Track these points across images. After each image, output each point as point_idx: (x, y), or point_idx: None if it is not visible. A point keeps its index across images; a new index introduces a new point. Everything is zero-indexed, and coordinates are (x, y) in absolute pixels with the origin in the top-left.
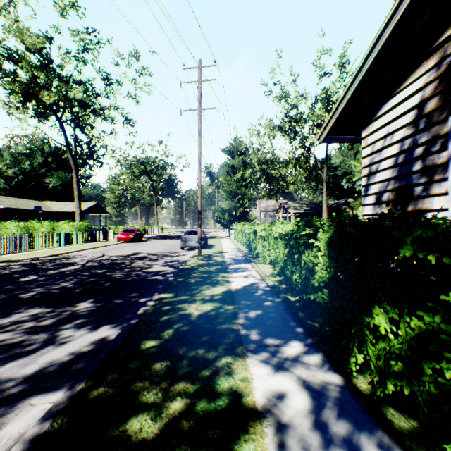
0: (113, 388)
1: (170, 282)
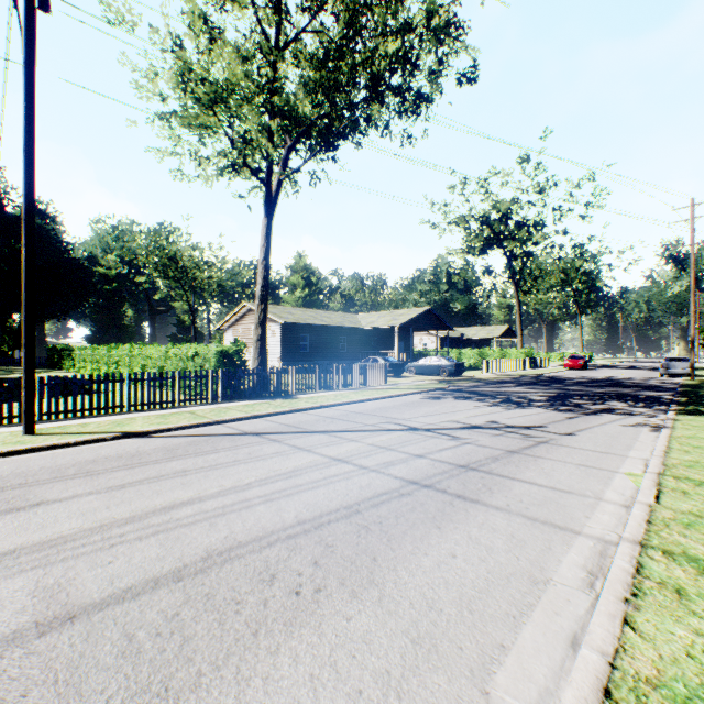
0: (690, 395)
1: (680, 387)
